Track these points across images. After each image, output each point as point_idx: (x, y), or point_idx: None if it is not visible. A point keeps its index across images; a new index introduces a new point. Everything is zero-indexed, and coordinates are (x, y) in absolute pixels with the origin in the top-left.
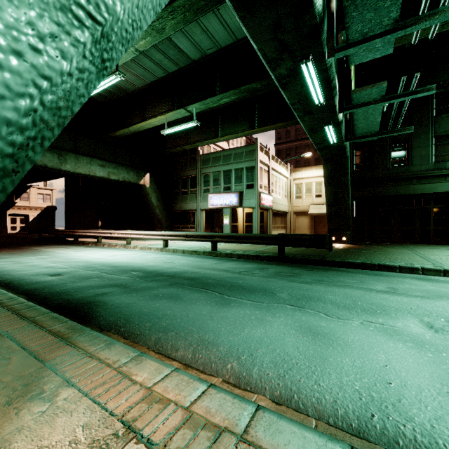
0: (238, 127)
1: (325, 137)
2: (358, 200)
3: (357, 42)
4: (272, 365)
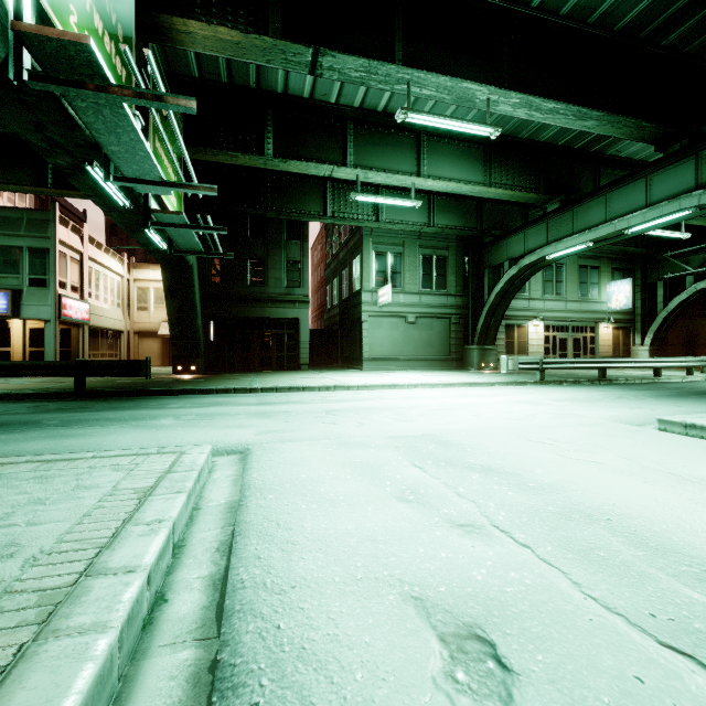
0: (9, 173)
1: (150, 239)
2: (218, 321)
3: (133, 179)
4: (2, 455)
